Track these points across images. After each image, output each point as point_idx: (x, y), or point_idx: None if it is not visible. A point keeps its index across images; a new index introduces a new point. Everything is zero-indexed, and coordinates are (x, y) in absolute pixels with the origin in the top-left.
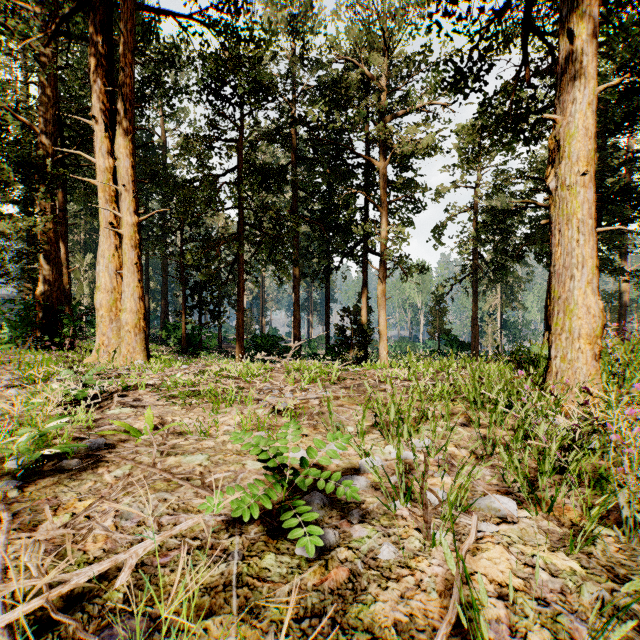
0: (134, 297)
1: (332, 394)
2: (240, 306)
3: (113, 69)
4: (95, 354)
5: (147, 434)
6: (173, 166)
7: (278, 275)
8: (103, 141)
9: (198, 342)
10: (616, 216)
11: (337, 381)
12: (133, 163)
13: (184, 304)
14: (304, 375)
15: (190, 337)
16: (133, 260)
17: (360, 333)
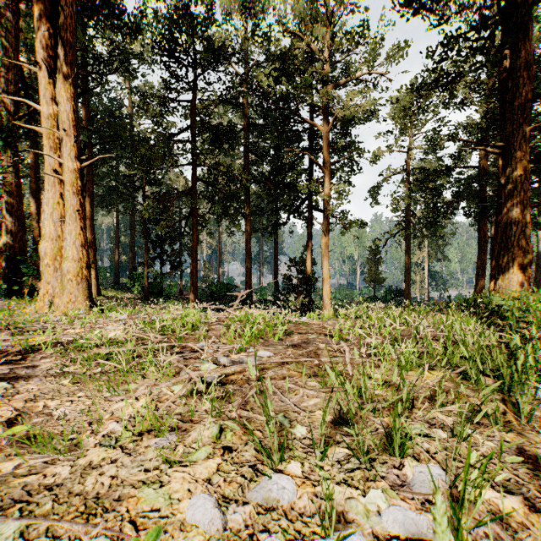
0: (76, 245)
1: (276, 360)
2: (194, 256)
3: (58, 16)
4: (39, 303)
5: None
6: (139, 134)
7: (230, 228)
8: (47, 87)
9: (159, 290)
10: (539, 175)
11: (283, 336)
12: (75, 108)
13: (146, 255)
14: (245, 330)
15: (152, 285)
16: (75, 207)
17: (305, 282)
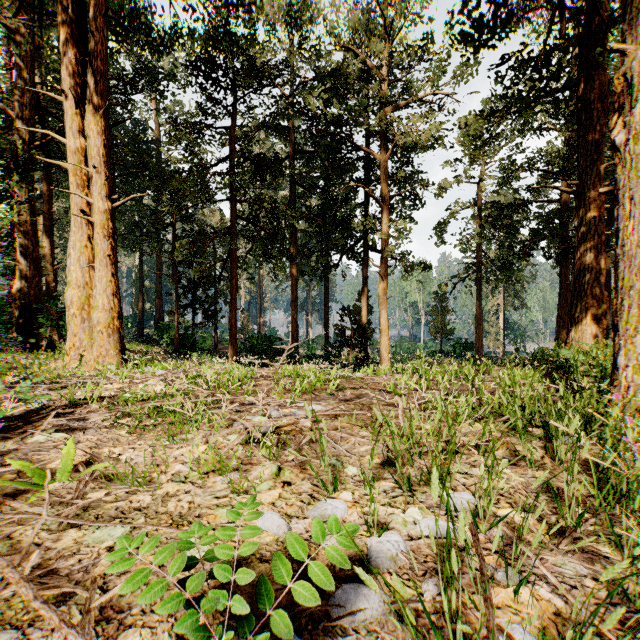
0: (107, 293)
1: (328, 412)
2: (233, 305)
3: (86, 39)
4: (65, 357)
5: (61, 480)
6: (167, 161)
7: (274, 272)
8: (73, 118)
9: (192, 343)
10: None
11: (335, 391)
12: (106, 142)
13: (177, 303)
14: (295, 384)
15: (183, 337)
16: (106, 251)
17: (360, 333)
